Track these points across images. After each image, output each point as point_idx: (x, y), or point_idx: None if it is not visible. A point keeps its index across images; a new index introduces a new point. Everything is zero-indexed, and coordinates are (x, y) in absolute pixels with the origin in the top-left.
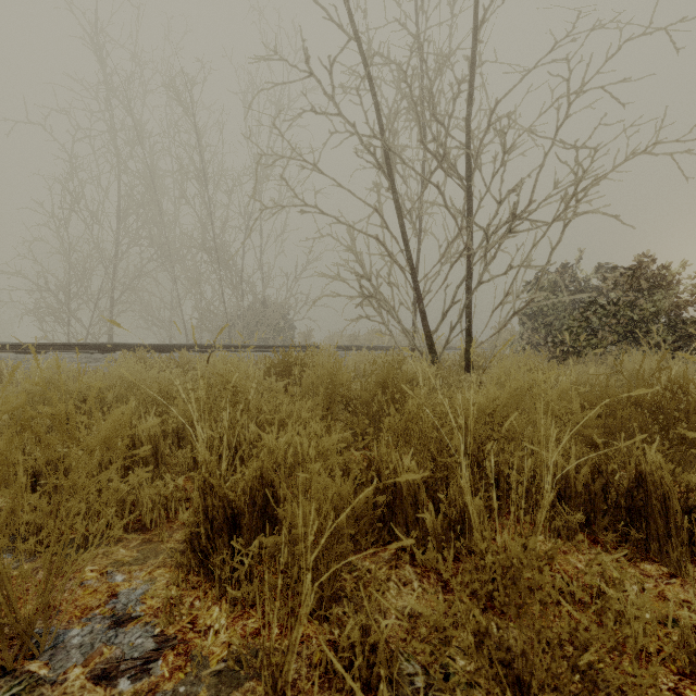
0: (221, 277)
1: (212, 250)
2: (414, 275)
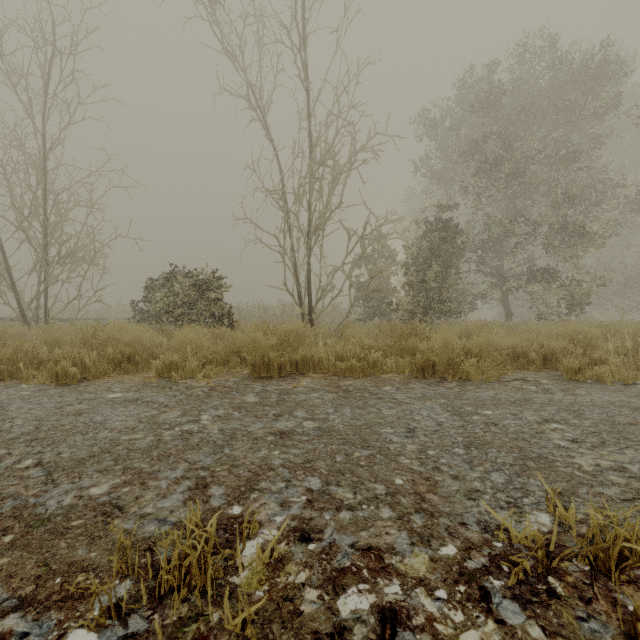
0: None
1: None
2: (11, 278)
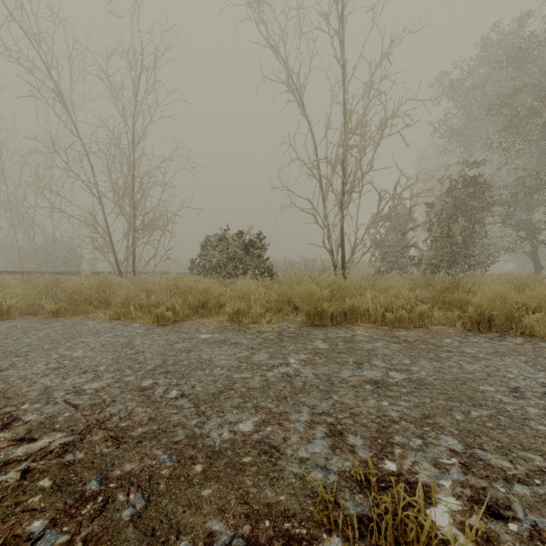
0: (13, 222)
1: (5, 203)
2: (111, 242)
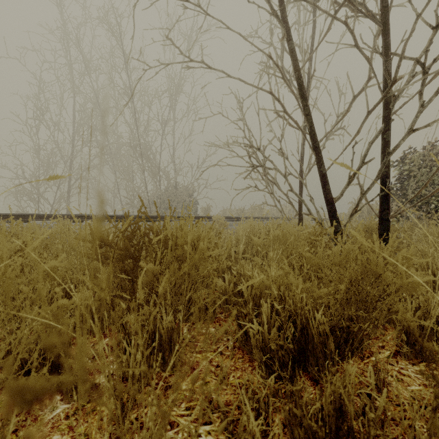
0: (143, 167)
1: (136, 147)
2: (314, 133)
